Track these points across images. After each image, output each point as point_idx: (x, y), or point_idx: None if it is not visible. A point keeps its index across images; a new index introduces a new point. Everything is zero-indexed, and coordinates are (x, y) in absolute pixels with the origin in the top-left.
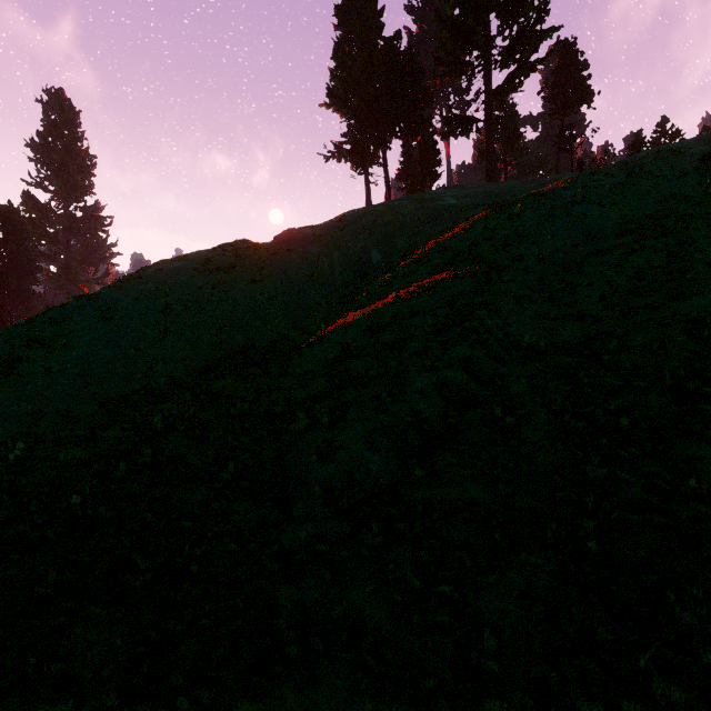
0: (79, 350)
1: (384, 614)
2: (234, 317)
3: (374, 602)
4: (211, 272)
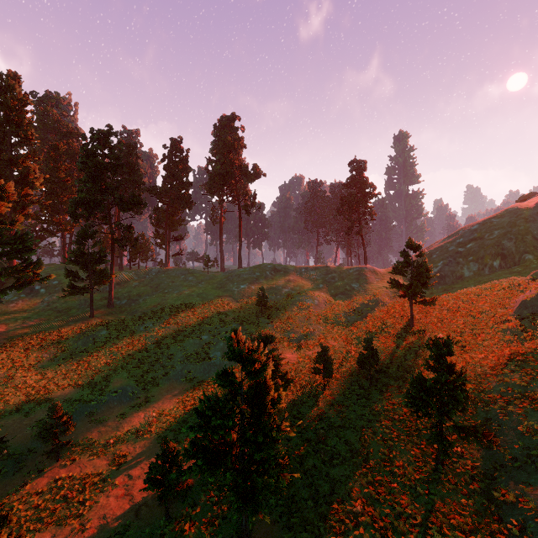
0: (437, 268)
1: (529, 324)
2: (504, 252)
3: (528, 323)
4: (492, 230)
